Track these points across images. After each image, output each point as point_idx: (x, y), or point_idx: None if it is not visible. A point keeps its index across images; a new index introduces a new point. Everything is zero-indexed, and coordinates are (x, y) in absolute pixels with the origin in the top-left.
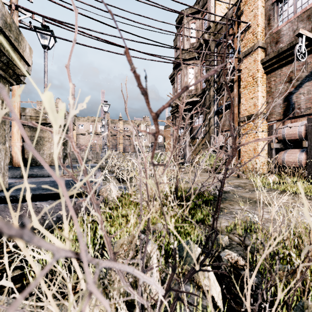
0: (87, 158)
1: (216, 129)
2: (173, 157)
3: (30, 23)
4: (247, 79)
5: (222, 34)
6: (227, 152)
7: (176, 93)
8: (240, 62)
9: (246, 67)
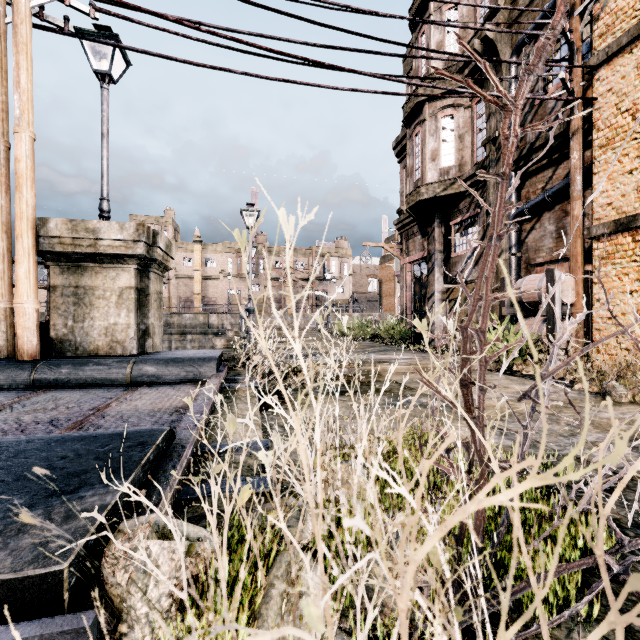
0: (222, 327)
1: (516, 261)
2: (461, 393)
3: (66, 20)
4: (615, 120)
5: (536, 11)
6: (553, 319)
7: (411, 179)
8: (589, 80)
9: (610, 89)
